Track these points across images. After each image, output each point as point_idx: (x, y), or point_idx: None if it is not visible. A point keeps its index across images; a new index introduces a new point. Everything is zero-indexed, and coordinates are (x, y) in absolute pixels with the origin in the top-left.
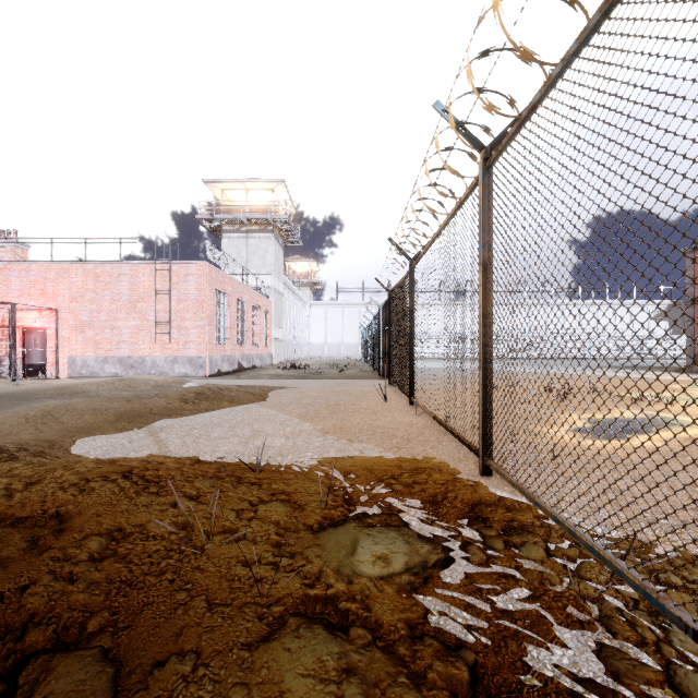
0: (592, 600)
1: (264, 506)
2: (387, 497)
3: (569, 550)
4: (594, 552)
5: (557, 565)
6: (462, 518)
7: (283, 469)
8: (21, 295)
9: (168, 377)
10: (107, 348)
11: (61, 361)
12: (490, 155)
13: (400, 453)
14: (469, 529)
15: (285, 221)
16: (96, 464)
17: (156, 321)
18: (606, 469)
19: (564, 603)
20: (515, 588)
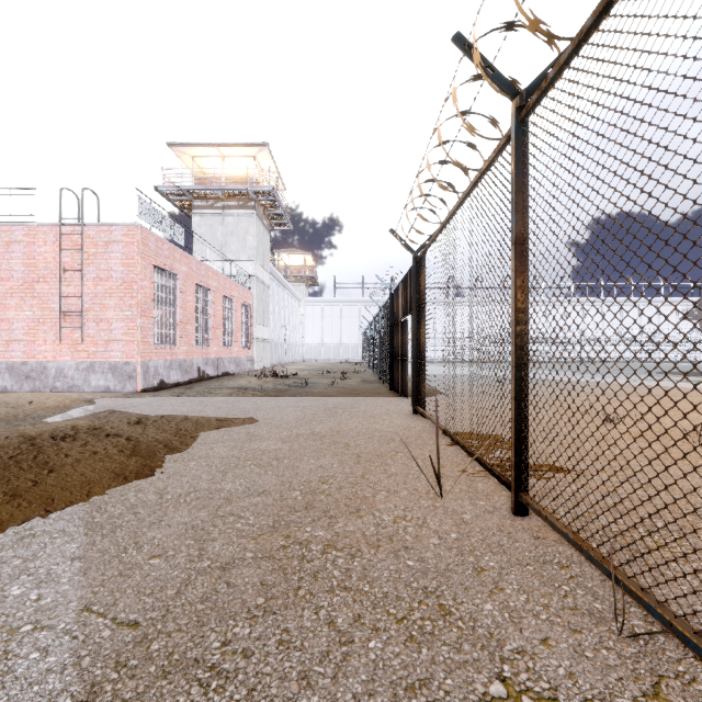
0: None
1: None
2: None
3: None
4: None
5: None
6: None
7: None
8: None
9: (54, 397)
10: None
11: None
12: None
13: None
14: None
15: (269, 195)
16: None
17: (63, 310)
18: None
19: None
20: None
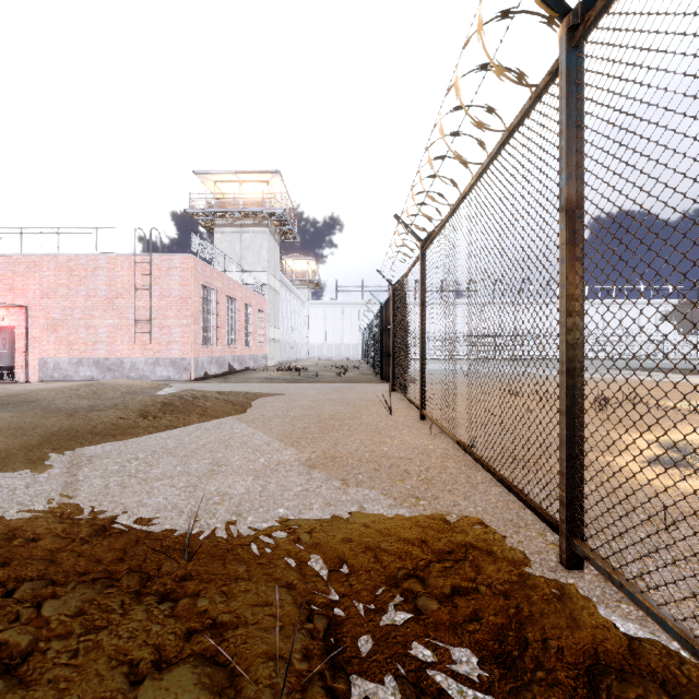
0: None
1: (151, 691)
2: (410, 642)
3: None
4: None
5: None
6: None
7: (231, 550)
8: None
9: (145, 382)
10: (82, 349)
11: (31, 363)
12: (581, 19)
13: (420, 509)
14: None
15: (281, 215)
16: None
17: (136, 319)
18: None
19: None
20: None
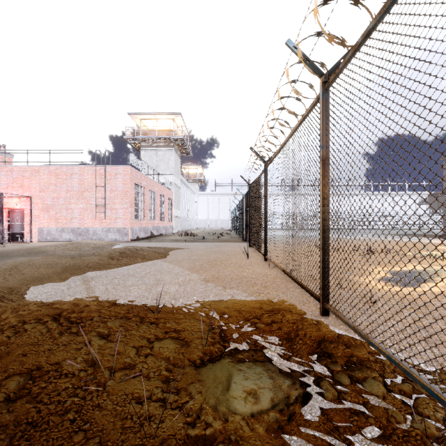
0: (437, 440)
1: (158, 344)
2: (253, 335)
3: (404, 385)
4: (433, 394)
5: (398, 401)
6: (312, 354)
7: (175, 310)
8: (7, 187)
9: (103, 242)
10: (64, 222)
11: (33, 231)
12: (328, 79)
13: (260, 297)
14: (319, 364)
15: (181, 140)
16: (37, 307)
17: (96, 204)
18: (412, 310)
19: (413, 444)
20: (367, 426)
